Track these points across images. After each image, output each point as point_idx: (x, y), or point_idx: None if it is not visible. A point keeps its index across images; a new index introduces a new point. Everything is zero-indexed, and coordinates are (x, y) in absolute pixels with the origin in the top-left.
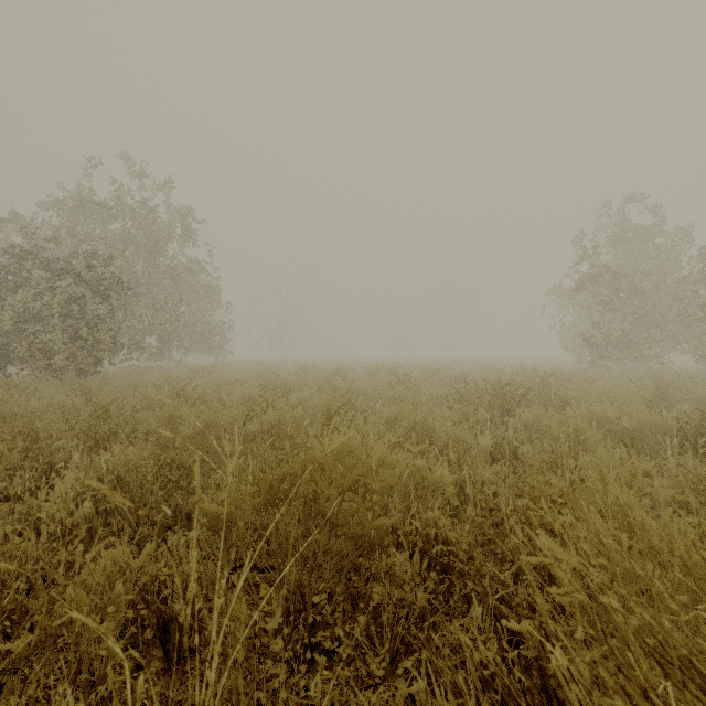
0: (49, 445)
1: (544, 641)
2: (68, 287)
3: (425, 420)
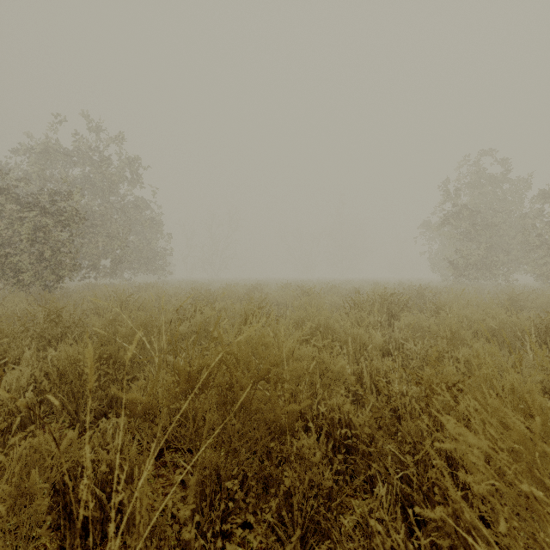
0: (4, 344)
1: (464, 534)
2: (35, 217)
3: (327, 322)
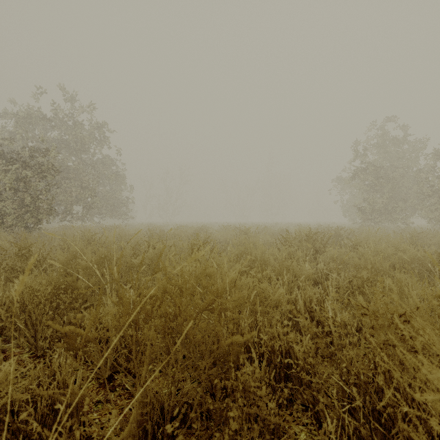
0: None
1: None
2: (17, 170)
3: (262, 256)
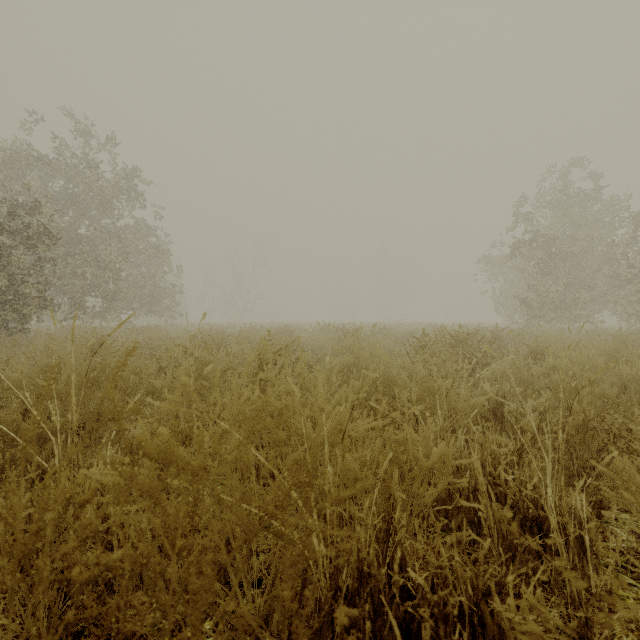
0: None
1: None
2: None
3: (386, 372)
